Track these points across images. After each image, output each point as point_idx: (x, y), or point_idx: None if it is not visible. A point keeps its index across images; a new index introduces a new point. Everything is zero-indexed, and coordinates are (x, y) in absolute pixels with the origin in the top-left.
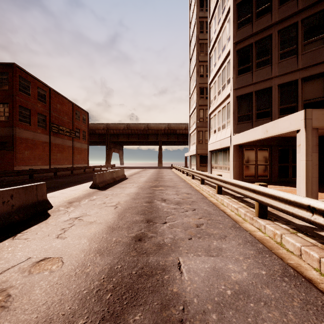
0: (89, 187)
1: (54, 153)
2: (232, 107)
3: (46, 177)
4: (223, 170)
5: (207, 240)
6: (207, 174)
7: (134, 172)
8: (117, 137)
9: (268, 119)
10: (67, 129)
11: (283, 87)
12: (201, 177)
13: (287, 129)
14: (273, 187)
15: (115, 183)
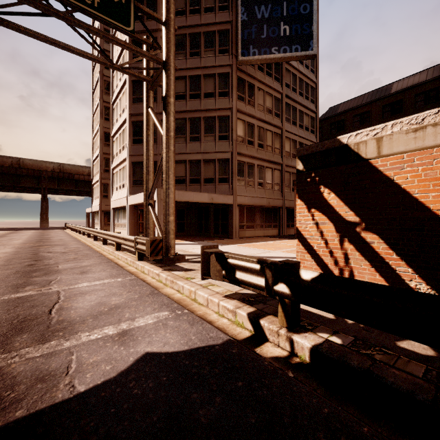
0: None
1: None
2: (128, 171)
3: None
4: (123, 228)
5: (78, 260)
6: (97, 230)
7: None
8: None
9: None
10: None
11: None
12: (93, 234)
13: None
14: None
15: None
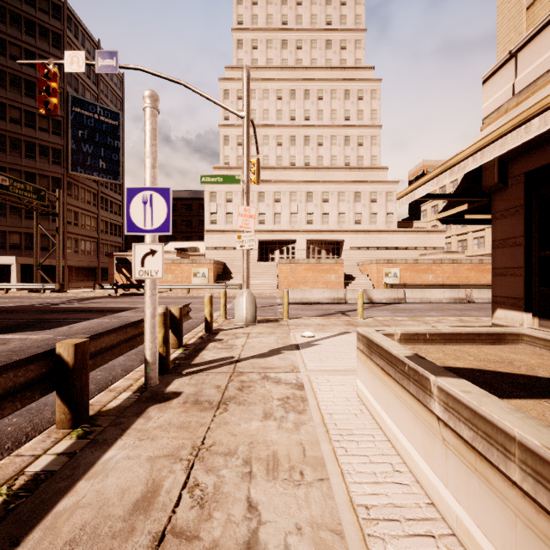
0: None
1: None
2: None
3: None
4: None
5: None
6: None
7: None
8: None
9: None
10: None
11: None
12: None
13: (8, 262)
14: None
15: None
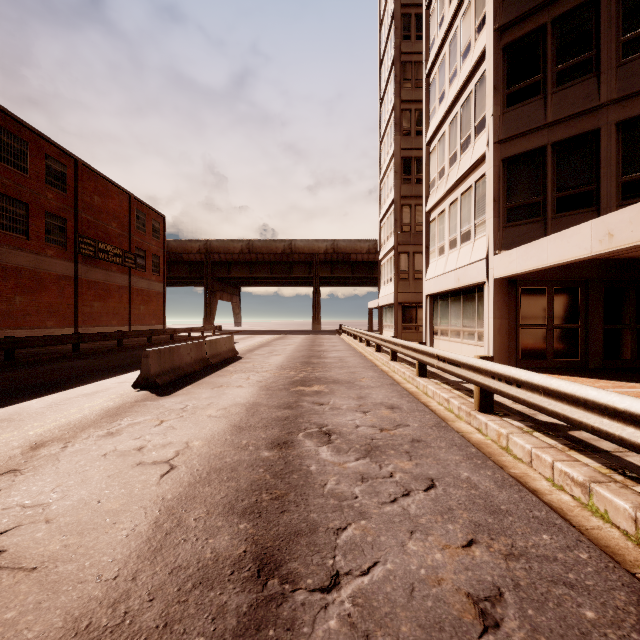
0: (132, 384)
1: (87, 300)
2: (490, 187)
3: (52, 356)
4: (464, 340)
5: None
6: (441, 353)
7: (259, 342)
8: (227, 269)
9: (588, 212)
10: (115, 250)
11: (633, 129)
12: (420, 360)
13: None
14: (611, 386)
15: (205, 372)
